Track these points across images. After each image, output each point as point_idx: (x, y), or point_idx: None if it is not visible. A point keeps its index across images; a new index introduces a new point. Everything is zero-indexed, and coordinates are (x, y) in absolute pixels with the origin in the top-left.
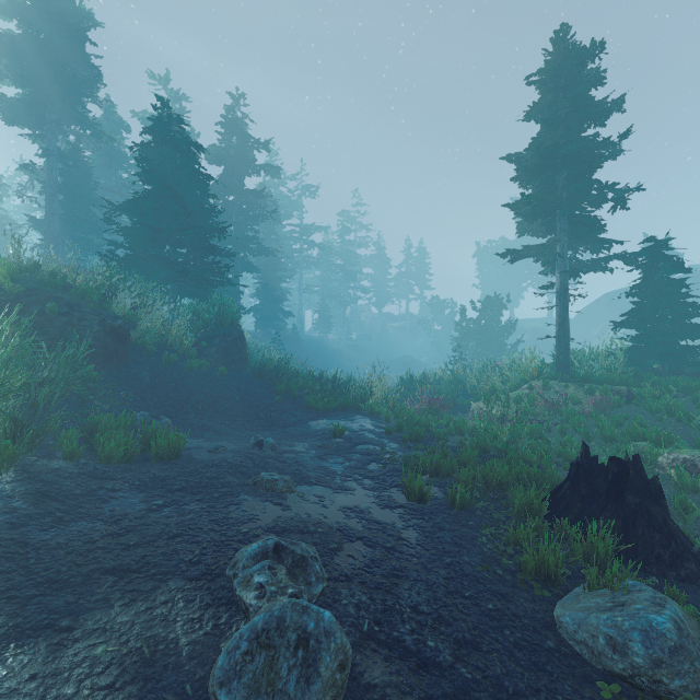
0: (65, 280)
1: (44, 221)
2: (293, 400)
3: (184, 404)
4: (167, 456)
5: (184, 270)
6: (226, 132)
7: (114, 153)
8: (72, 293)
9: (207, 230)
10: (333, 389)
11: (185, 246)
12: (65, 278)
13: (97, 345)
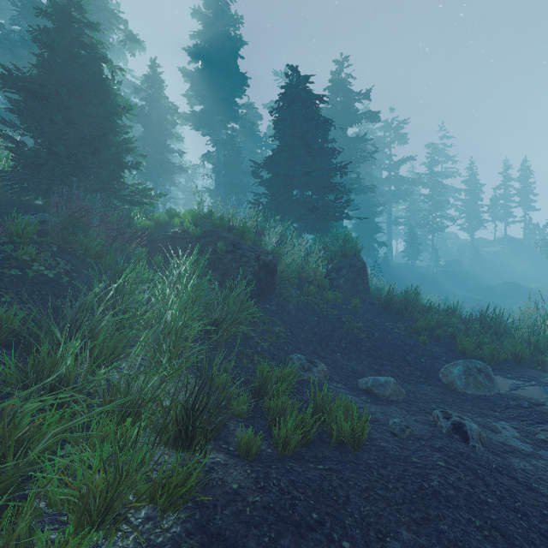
0: (229, 223)
1: (214, 190)
2: (437, 341)
3: (328, 340)
4: (350, 445)
5: (313, 208)
6: (333, 94)
7: (252, 137)
8: (234, 233)
9: (329, 170)
10: (482, 330)
11: (311, 188)
12: (229, 221)
13: (254, 279)
